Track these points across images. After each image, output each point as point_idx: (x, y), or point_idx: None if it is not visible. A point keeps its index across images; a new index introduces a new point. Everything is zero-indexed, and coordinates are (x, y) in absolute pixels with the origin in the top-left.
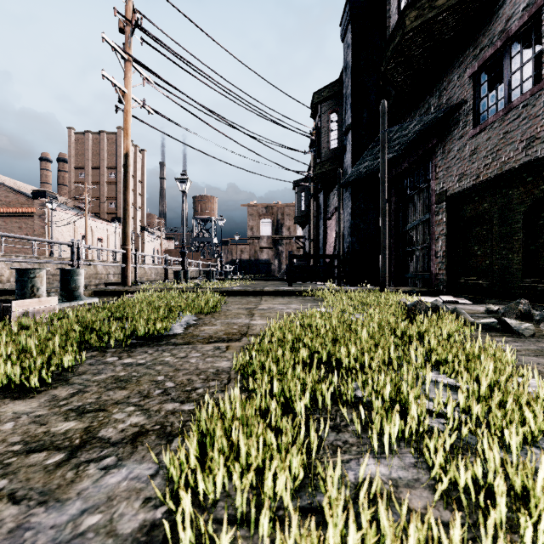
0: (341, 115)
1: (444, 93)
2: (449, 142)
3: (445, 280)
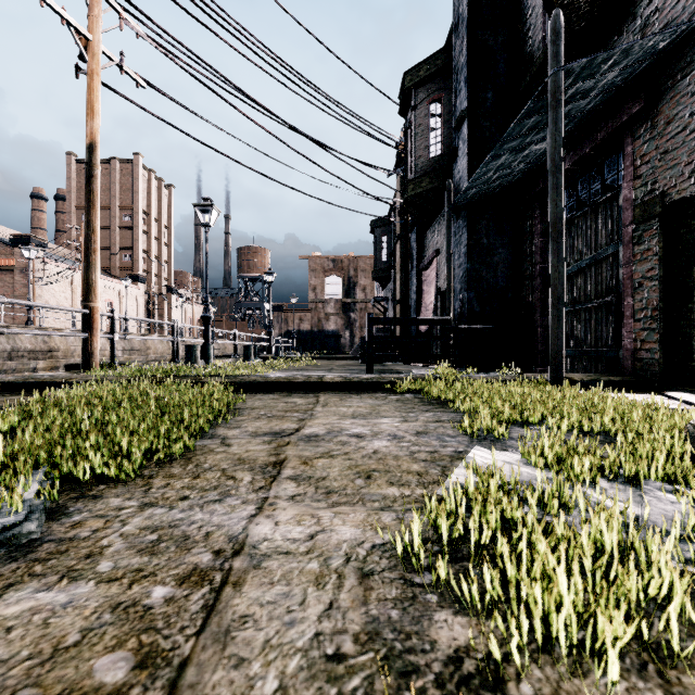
0: (447, 104)
1: (655, 18)
2: (668, 104)
3: (659, 361)
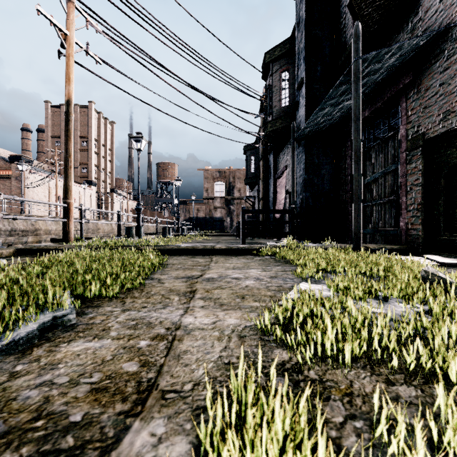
0: (292, 73)
1: (419, 25)
2: (427, 78)
3: (421, 236)
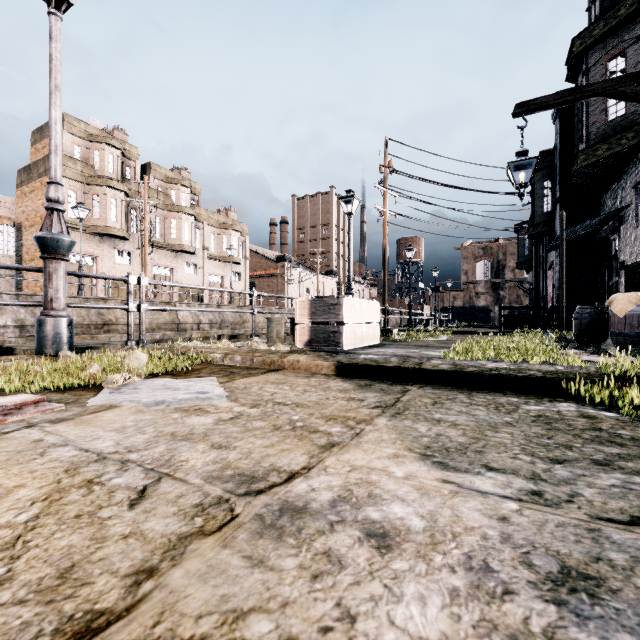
0: (554, 182)
1: (623, 190)
2: (625, 227)
3: None
